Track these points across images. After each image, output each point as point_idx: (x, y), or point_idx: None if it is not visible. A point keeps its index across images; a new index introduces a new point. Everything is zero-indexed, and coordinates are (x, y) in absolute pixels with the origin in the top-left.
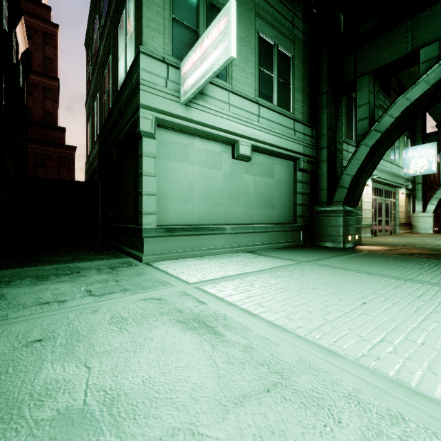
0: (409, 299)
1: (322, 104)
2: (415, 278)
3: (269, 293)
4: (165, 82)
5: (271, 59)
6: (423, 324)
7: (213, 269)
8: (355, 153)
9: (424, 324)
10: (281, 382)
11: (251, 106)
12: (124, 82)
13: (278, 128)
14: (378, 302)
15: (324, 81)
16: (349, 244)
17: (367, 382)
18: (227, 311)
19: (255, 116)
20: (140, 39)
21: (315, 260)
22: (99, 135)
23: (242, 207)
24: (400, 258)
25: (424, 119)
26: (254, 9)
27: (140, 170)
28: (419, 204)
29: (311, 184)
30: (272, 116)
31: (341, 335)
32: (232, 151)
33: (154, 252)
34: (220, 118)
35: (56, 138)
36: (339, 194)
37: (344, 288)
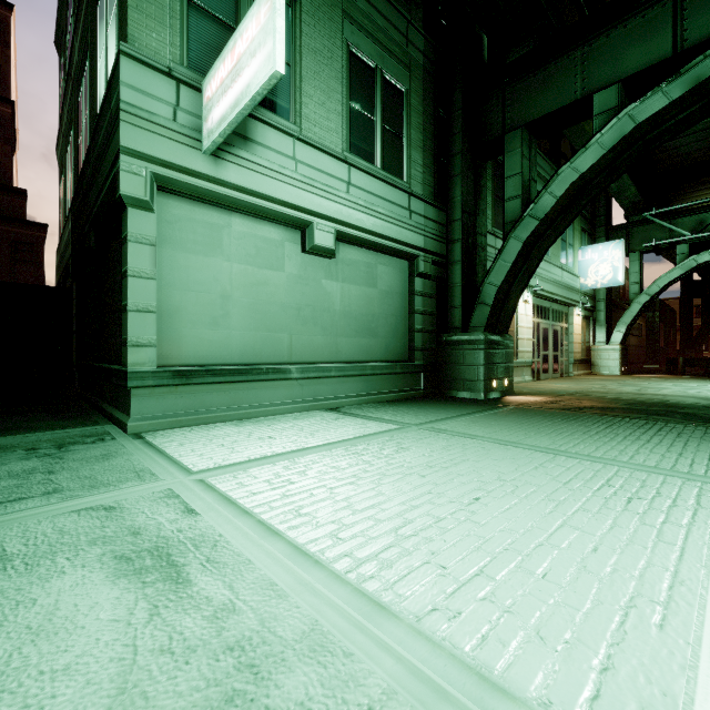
0: (551, 488)
1: (455, 171)
2: (572, 449)
3: (326, 487)
4: (173, 112)
5: (370, 92)
6: (556, 536)
7: (253, 442)
8: (501, 250)
9: (559, 535)
10: (247, 691)
11: (336, 166)
12: (101, 107)
13: (383, 205)
14: (501, 495)
15: (458, 135)
16: (494, 393)
17: (416, 673)
18: (228, 529)
19: (342, 184)
20: (124, 31)
21: (431, 422)
22: (72, 203)
23: (321, 334)
24: (562, 415)
25: (608, 205)
26: (341, 5)
27: (125, 267)
28: (602, 331)
29: (437, 298)
30: (372, 186)
31: (413, 567)
32: (302, 241)
33: (151, 414)
34: (280, 183)
35: (7, 207)
36: (479, 315)
37: (456, 471)
